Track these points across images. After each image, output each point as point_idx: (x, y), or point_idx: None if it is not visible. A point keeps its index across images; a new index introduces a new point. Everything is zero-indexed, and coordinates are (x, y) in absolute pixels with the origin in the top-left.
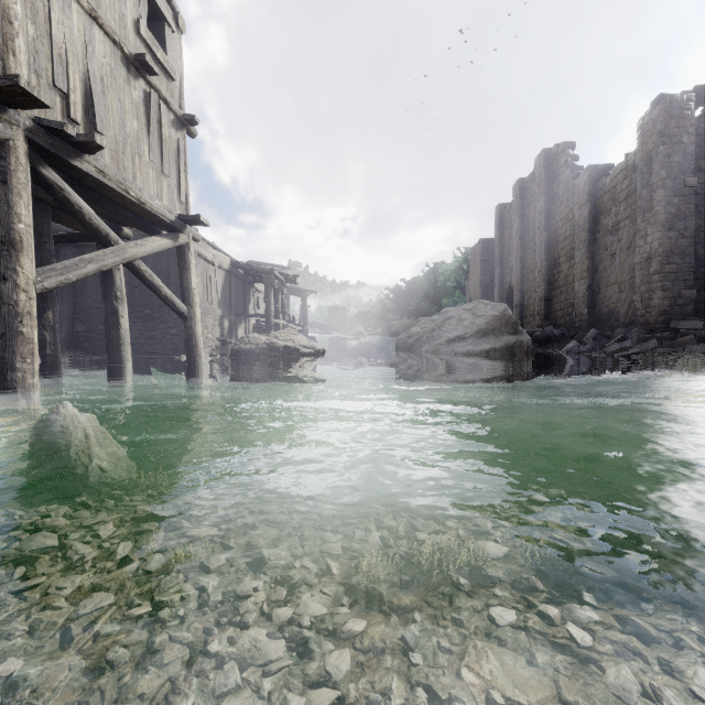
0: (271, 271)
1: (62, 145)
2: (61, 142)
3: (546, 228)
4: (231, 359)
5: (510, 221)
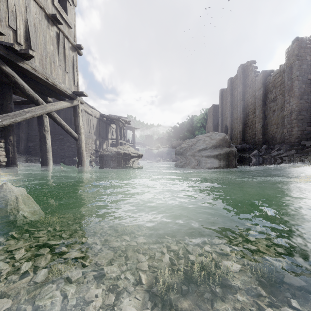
0: (118, 118)
1: (13, 55)
2: (12, 53)
3: (243, 99)
4: (99, 159)
5: (226, 97)
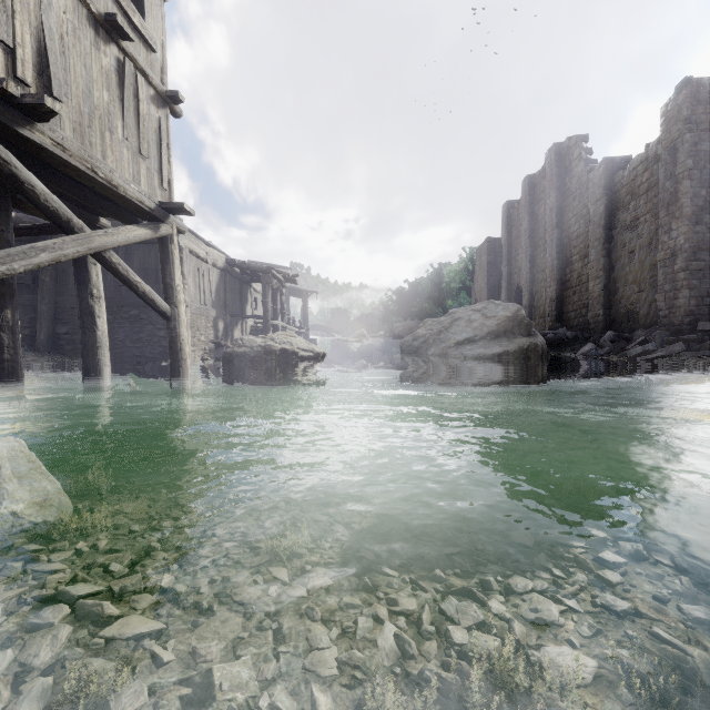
0: (269, 270)
1: (4, 109)
2: (3, 104)
3: (558, 225)
4: (224, 363)
5: (518, 220)
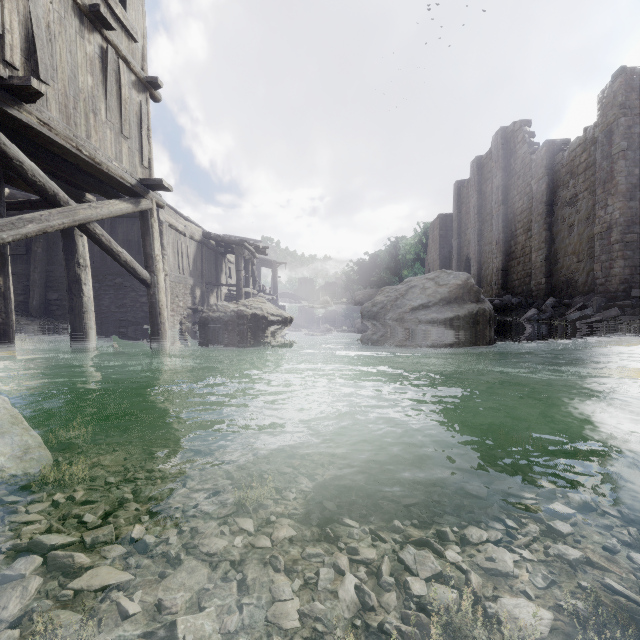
0: (241, 242)
1: None
2: None
3: (504, 202)
4: (200, 327)
5: (468, 197)
